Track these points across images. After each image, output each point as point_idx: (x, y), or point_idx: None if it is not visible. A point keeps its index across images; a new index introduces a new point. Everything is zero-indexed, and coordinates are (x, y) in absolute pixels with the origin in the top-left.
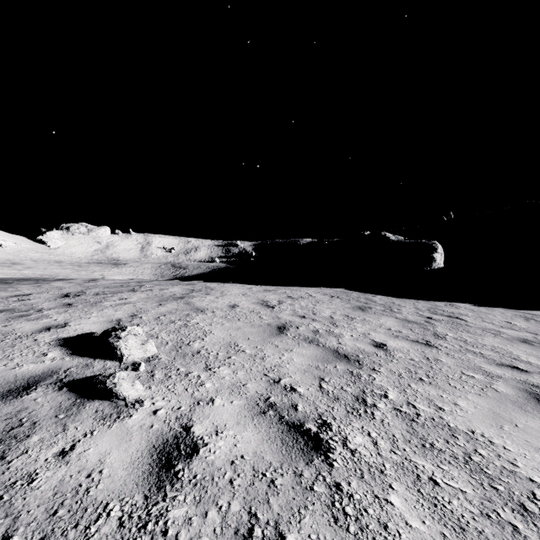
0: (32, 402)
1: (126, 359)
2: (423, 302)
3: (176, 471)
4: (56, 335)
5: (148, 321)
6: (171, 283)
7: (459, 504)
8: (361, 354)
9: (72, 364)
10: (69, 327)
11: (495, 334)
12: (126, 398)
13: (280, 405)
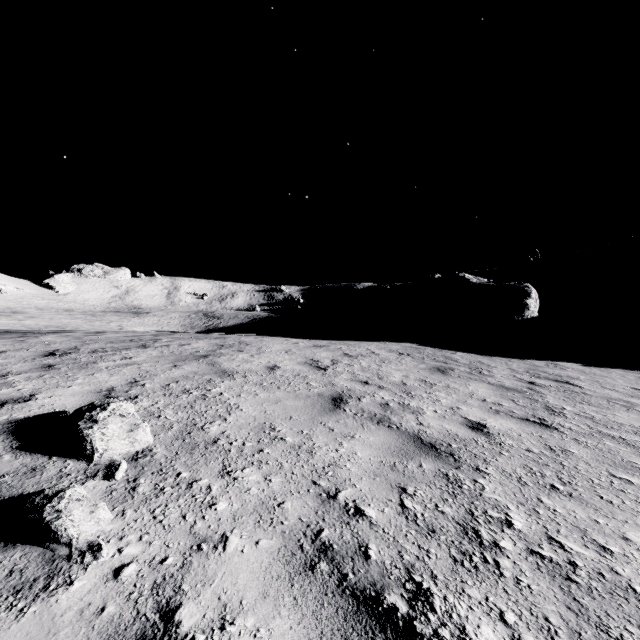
0: None
1: (100, 456)
2: (518, 361)
3: None
4: (8, 415)
5: (151, 390)
6: (196, 337)
7: None
8: (454, 442)
9: (11, 467)
10: (34, 402)
11: (627, 407)
12: (73, 541)
13: (339, 547)
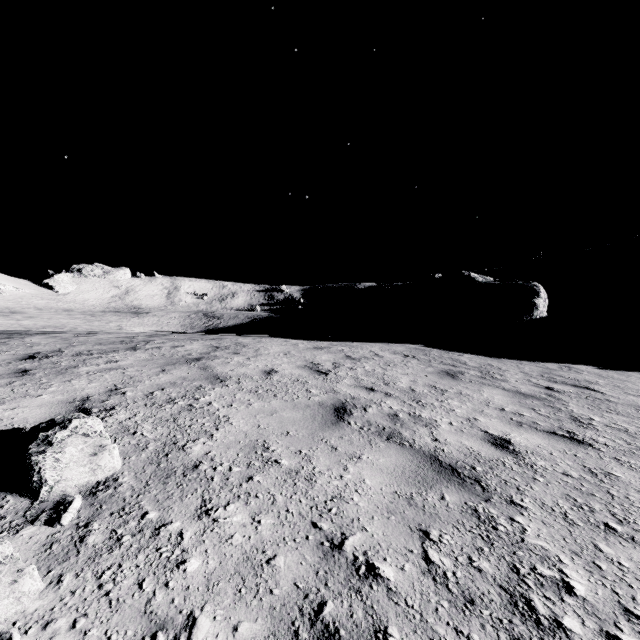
0: None
1: (49, 490)
2: (529, 363)
3: None
4: None
5: (132, 399)
6: (191, 338)
7: None
8: (478, 464)
9: None
10: None
11: None
12: None
13: (348, 634)
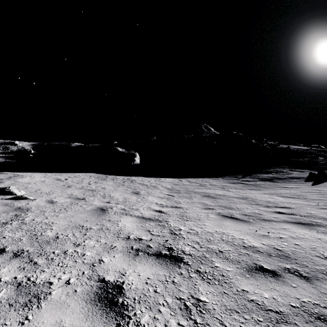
0: (2, 201)
1: (17, 194)
2: (128, 177)
3: (55, 203)
4: None
5: None
6: None
7: (105, 200)
8: (97, 189)
9: None
10: None
11: (141, 184)
12: (31, 199)
13: (74, 197)
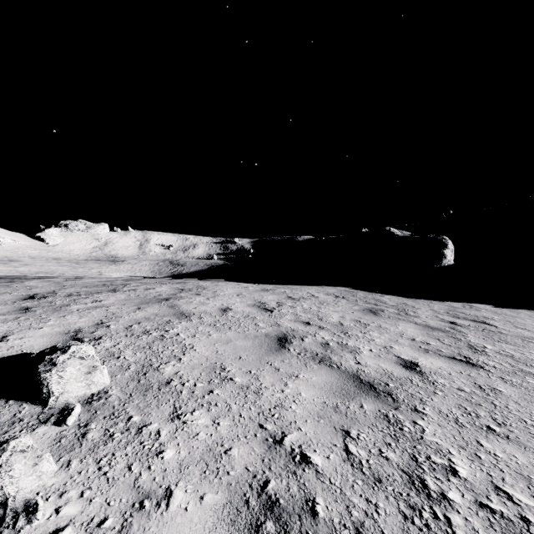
0: None
1: (55, 399)
2: (438, 303)
3: None
4: None
5: (115, 331)
6: (161, 282)
7: None
8: (391, 382)
9: None
10: (4, 343)
11: None
12: (9, 501)
13: (286, 503)
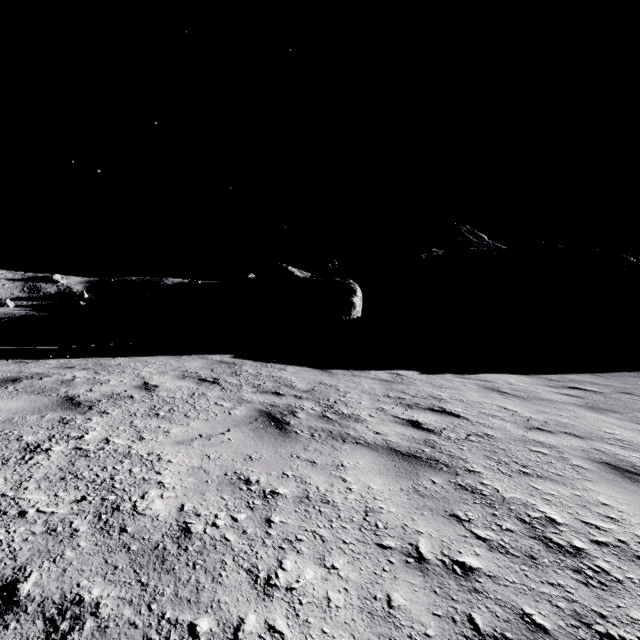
0: None
1: None
2: (362, 374)
3: None
4: None
5: None
6: None
7: None
8: None
9: None
10: None
11: (564, 461)
12: None
13: None
